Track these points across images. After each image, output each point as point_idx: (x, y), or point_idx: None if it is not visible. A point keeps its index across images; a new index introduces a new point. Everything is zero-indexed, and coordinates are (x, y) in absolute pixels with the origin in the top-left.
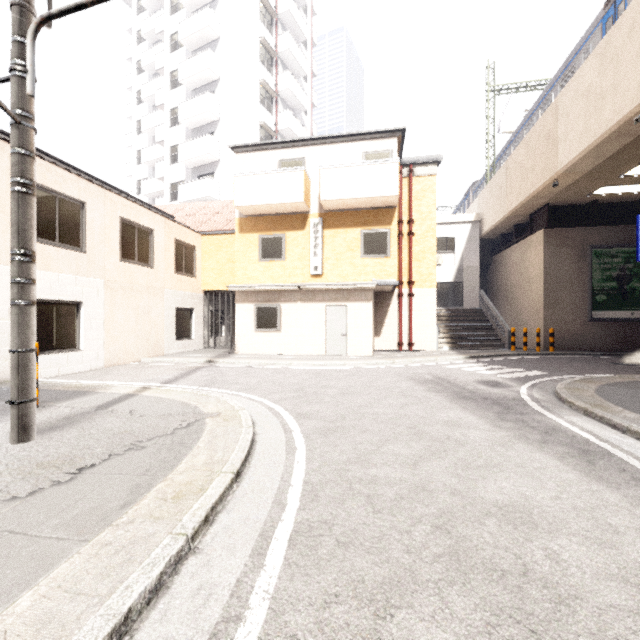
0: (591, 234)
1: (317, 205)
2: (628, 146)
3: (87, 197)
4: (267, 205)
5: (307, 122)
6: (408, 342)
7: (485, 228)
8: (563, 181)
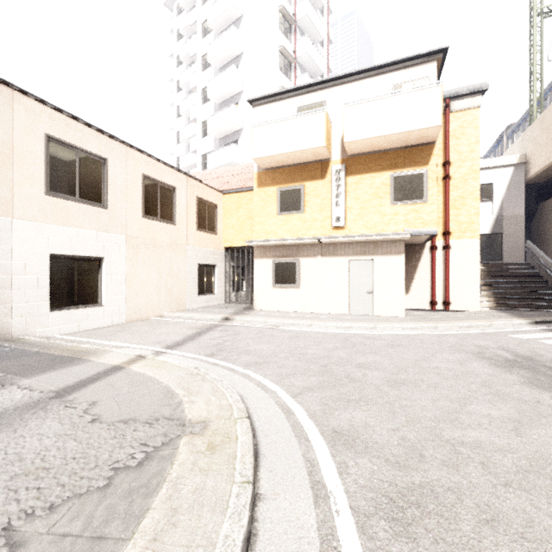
0: None
1: (339, 150)
2: None
3: (108, 153)
4: (285, 154)
5: None
6: (443, 301)
7: (533, 170)
8: None
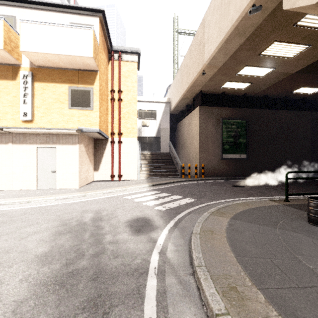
0: (222, 111)
1: (28, 60)
2: (242, 46)
3: None
4: None
5: None
6: (118, 174)
7: (172, 106)
8: (208, 73)
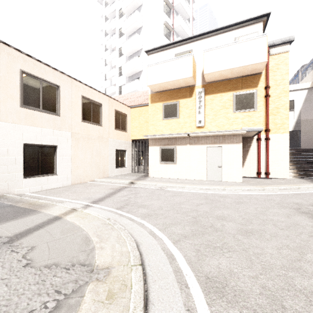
0: None
1: (200, 80)
2: None
3: (60, 82)
4: (167, 82)
5: None
6: (265, 172)
7: None
8: None
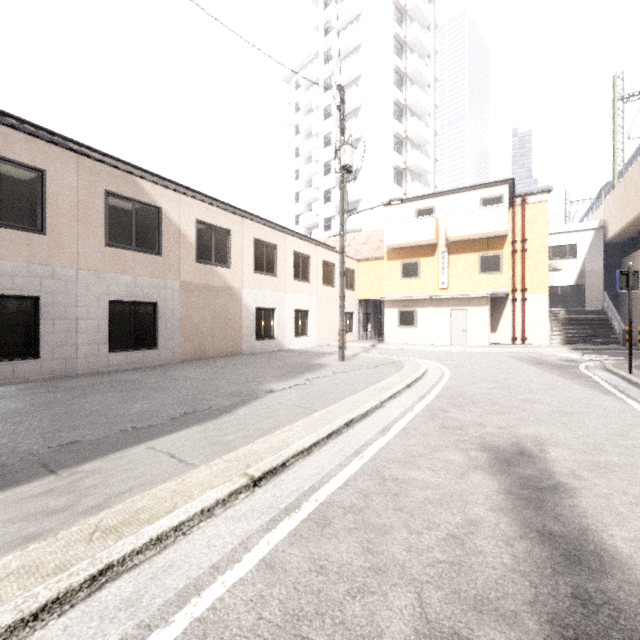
0: None
1: (444, 238)
2: None
3: (310, 252)
4: (408, 242)
5: (430, 150)
6: (521, 338)
7: (609, 234)
8: None
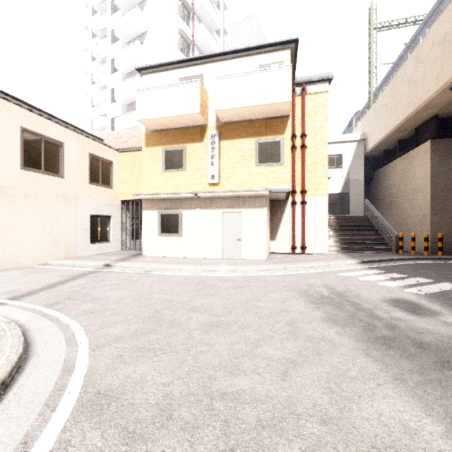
0: None
1: (214, 118)
2: None
3: None
4: (166, 118)
5: None
6: (301, 246)
7: (369, 145)
8: None
